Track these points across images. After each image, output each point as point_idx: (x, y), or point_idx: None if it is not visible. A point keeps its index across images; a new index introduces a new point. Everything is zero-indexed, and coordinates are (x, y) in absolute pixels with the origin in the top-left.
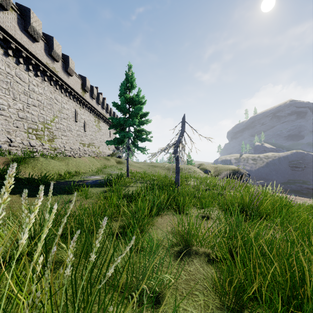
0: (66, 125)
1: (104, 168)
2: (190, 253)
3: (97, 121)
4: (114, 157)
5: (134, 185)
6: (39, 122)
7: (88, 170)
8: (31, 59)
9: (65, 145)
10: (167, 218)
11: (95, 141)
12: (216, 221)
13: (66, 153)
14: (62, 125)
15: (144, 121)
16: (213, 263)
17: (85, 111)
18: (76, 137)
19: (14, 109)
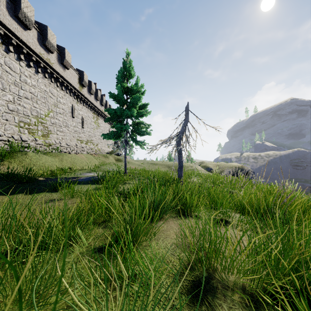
0: (62, 120)
1: (102, 165)
2: (212, 287)
3: (96, 117)
4: (113, 155)
5: (131, 182)
6: (32, 115)
7: (84, 167)
8: (22, 48)
9: (61, 142)
10: (171, 222)
11: (93, 138)
12: (237, 227)
13: (61, 149)
14: (58, 120)
15: (142, 112)
16: (258, 309)
17: (83, 107)
18: (73, 133)
19: (3, 100)
